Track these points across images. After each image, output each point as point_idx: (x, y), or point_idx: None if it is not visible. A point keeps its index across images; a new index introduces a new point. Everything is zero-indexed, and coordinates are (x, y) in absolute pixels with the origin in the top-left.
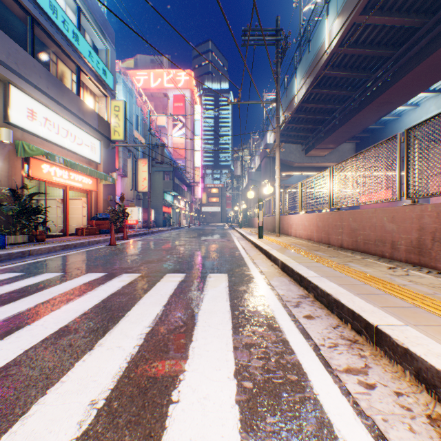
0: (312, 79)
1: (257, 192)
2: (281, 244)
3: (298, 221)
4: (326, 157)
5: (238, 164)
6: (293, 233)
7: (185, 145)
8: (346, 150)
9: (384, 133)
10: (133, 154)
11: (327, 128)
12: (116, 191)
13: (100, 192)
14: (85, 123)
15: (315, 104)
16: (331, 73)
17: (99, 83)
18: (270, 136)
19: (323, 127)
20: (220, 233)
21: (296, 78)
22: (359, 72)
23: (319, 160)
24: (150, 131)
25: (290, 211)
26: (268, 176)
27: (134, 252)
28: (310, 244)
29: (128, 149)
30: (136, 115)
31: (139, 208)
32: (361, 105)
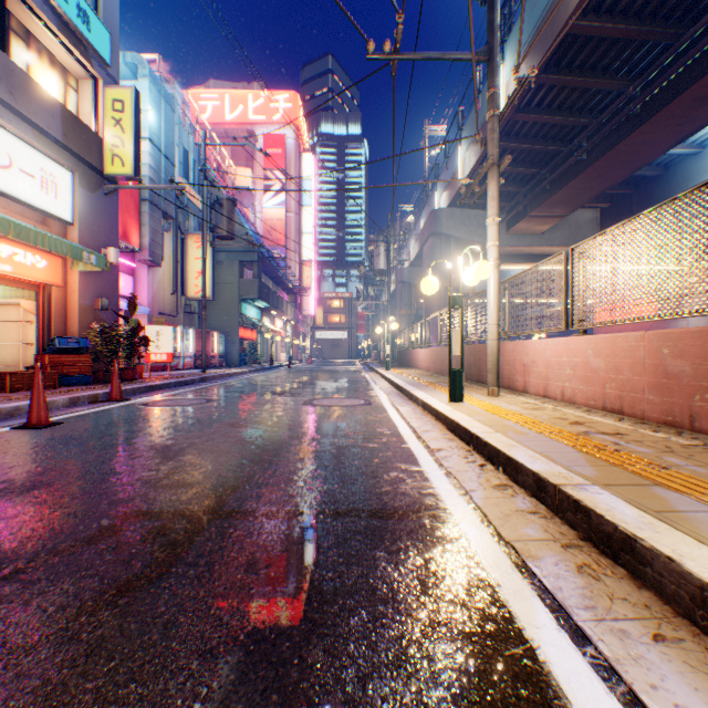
0: (549, 45)
1: (412, 304)
2: (556, 434)
3: (556, 356)
4: (547, 235)
5: (381, 249)
6: (534, 388)
7: (285, 223)
8: (583, 222)
9: (665, 184)
10: (176, 224)
11: (561, 170)
12: (138, 294)
13: (72, 289)
14: (19, 117)
15: (543, 115)
16: (594, 25)
17: (67, 35)
18: (440, 196)
19: (549, 172)
20: (348, 380)
21: (504, 62)
22: (655, 26)
23: (533, 240)
24: (205, 174)
25: (524, 332)
26: (437, 270)
27: (37, 470)
28: (657, 437)
29: (163, 210)
30: (185, 150)
31: (188, 330)
32: (648, 107)
